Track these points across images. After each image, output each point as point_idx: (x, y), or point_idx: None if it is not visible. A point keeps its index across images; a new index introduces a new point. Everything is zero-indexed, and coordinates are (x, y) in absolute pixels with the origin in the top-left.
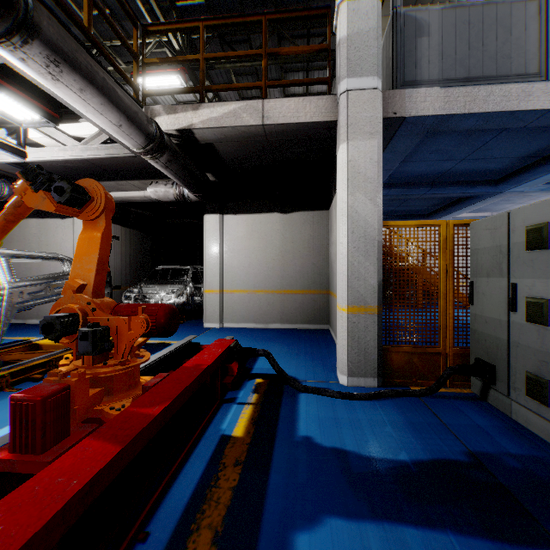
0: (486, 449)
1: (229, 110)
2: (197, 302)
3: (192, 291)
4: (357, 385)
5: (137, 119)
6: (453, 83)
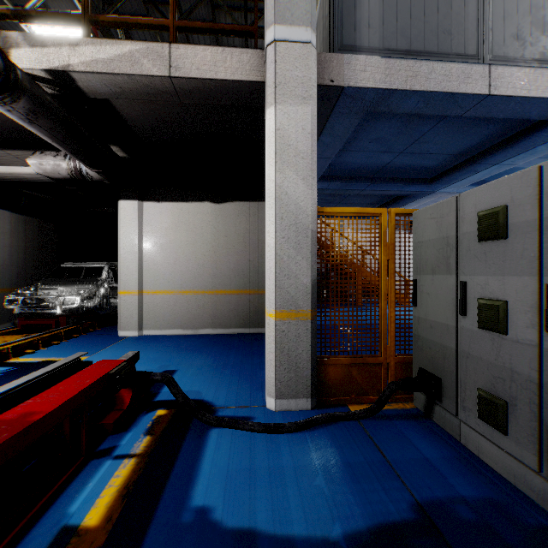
0: (441, 502)
1: (122, 52)
2: (114, 306)
3: (108, 293)
4: (287, 409)
5: None
6: (394, 55)
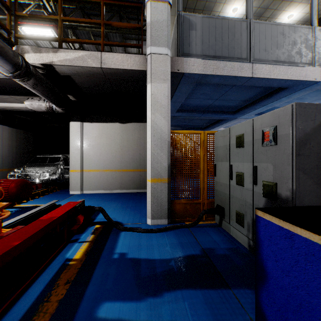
0: (215, 253)
1: (78, 55)
2: (66, 178)
3: (63, 171)
4: (157, 224)
5: (4, 52)
6: (208, 58)
